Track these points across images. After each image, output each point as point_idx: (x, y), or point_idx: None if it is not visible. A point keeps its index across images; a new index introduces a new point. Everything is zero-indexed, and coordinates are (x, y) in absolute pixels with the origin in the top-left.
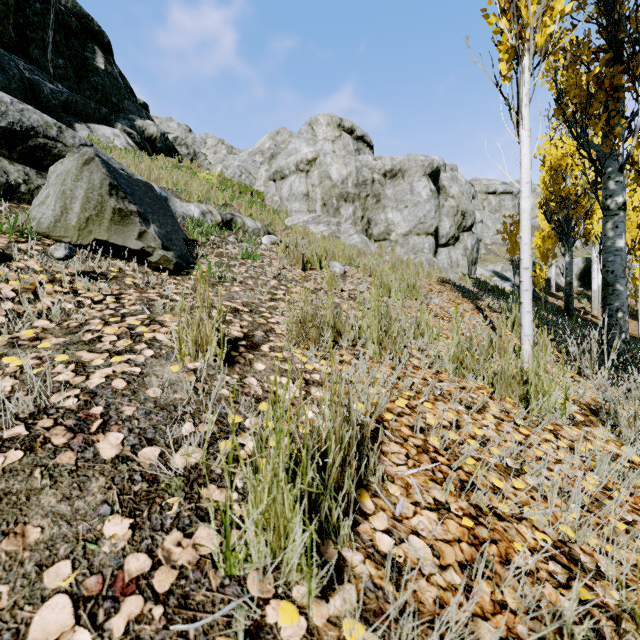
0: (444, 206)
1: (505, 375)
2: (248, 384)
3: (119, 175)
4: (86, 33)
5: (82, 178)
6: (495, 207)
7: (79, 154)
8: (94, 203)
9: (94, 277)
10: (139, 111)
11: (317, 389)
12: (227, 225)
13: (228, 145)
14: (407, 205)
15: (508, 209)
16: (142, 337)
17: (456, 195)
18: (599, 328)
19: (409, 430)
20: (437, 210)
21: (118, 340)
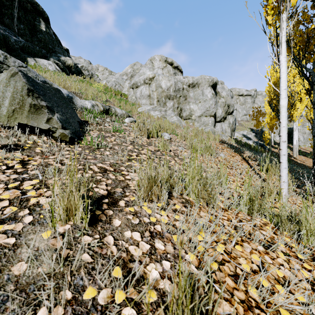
0: (219, 102)
1: (282, 216)
2: (106, 244)
3: (36, 83)
4: (35, 12)
5: (10, 85)
6: (242, 102)
7: (8, 70)
8: (17, 100)
9: (13, 148)
10: (63, 52)
11: (159, 241)
12: (106, 112)
13: (109, 70)
14: (200, 101)
15: (249, 103)
16: (28, 202)
17: (225, 96)
18: (299, 165)
19: (232, 281)
20: (215, 104)
21: (8, 206)
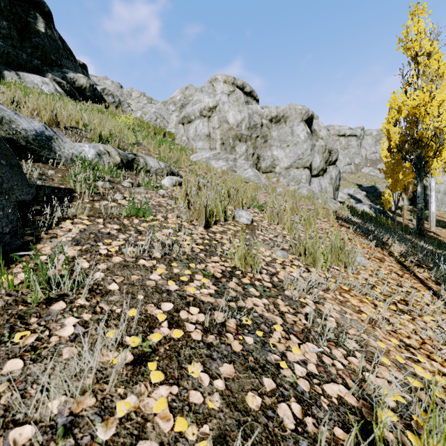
0: (315, 145)
1: None
2: None
3: None
4: (29, 2)
5: None
6: (344, 146)
7: None
8: None
9: None
10: (75, 68)
11: None
12: (127, 166)
13: (148, 97)
14: (288, 144)
15: (353, 147)
16: None
17: (324, 137)
18: None
19: None
20: (312, 149)
21: None
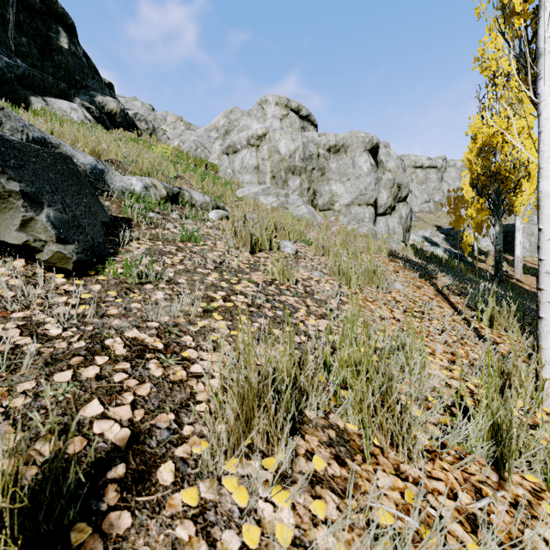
0: (382, 179)
1: None
2: None
3: (1, 142)
4: (50, 14)
5: None
6: (422, 179)
7: None
8: None
9: None
10: (102, 89)
11: None
12: (173, 199)
13: (186, 122)
14: (349, 178)
15: (433, 181)
16: None
17: (392, 169)
18: (529, 294)
19: None
20: (377, 183)
21: None
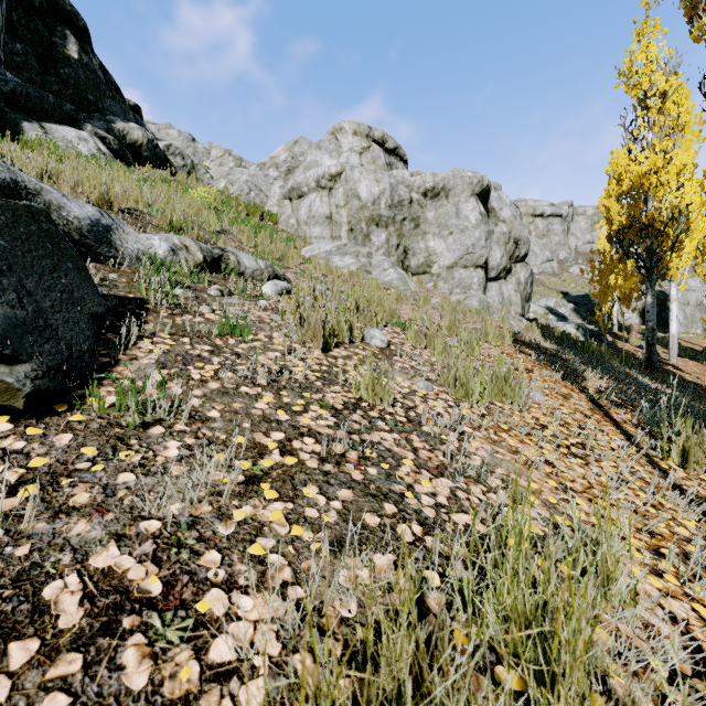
0: (494, 232)
1: None
2: None
3: None
4: (54, 13)
5: None
6: (542, 231)
7: None
8: None
9: None
10: (125, 113)
11: None
12: (213, 266)
13: (236, 157)
14: (452, 231)
15: (557, 234)
16: None
17: (508, 219)
18: (694, 388)
19: None
20: (488, 237)
21: None
